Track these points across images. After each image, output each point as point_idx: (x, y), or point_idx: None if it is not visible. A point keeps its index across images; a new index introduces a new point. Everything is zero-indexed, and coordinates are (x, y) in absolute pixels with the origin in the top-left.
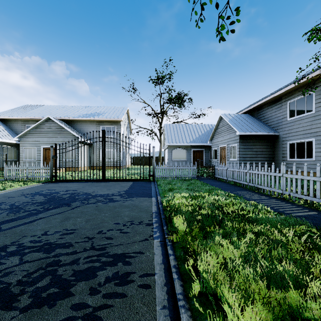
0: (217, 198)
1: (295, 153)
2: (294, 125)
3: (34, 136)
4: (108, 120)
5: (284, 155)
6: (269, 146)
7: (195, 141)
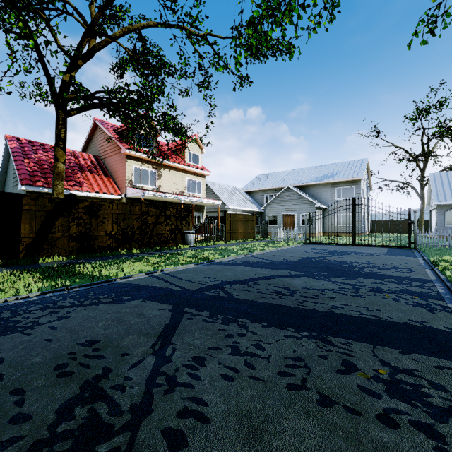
0: None
1: None
2: None
3: (276, 204)
4: (345, 180)
5: None
6: None
7: None
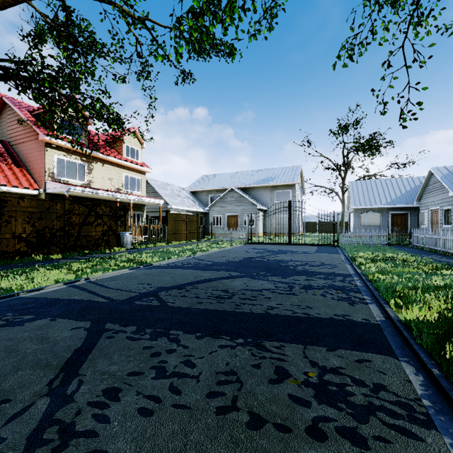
0: (395, 255)
1: None
2: None
3: (220, 205)
4: (283, 184)
5: None
6: None
7: (395, 201)
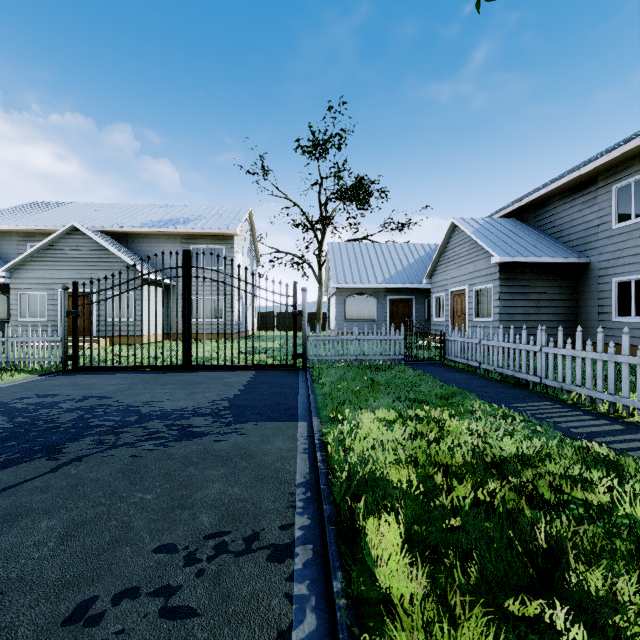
0: (480, 429)
1: (632, 305)
2: (628, 239)
3: (43, 267)
4: (207, 233)
5: (603, 309)
6: (565, 289)
7: (396, 278)
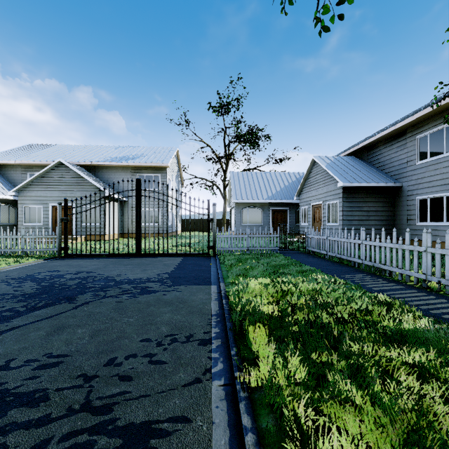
0: (318, 287)
1: (428, 214)
2: (426, 171)
3: (39, 188)
4: (148, 165)
5: (410, 217)
6: (386, 204)
7: (276, 196)
